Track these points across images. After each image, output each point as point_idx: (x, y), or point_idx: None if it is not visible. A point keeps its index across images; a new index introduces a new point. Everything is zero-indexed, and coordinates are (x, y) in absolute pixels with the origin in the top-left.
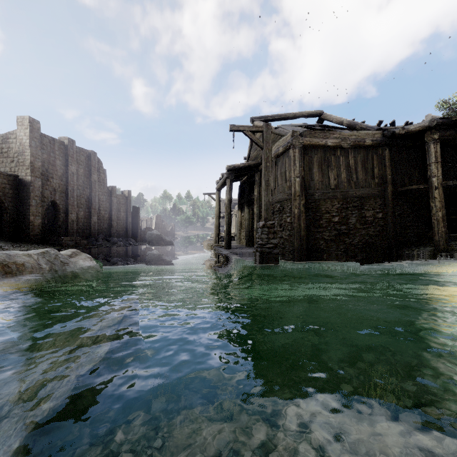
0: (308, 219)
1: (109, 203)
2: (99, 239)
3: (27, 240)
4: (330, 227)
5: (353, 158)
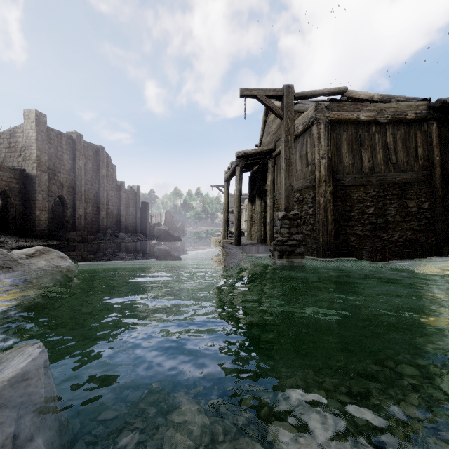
0: (335, 210)
1: (118, 199)
2: (107, 234)
3: (33, 235)
4: (364, 220)
5: (391, 135)
